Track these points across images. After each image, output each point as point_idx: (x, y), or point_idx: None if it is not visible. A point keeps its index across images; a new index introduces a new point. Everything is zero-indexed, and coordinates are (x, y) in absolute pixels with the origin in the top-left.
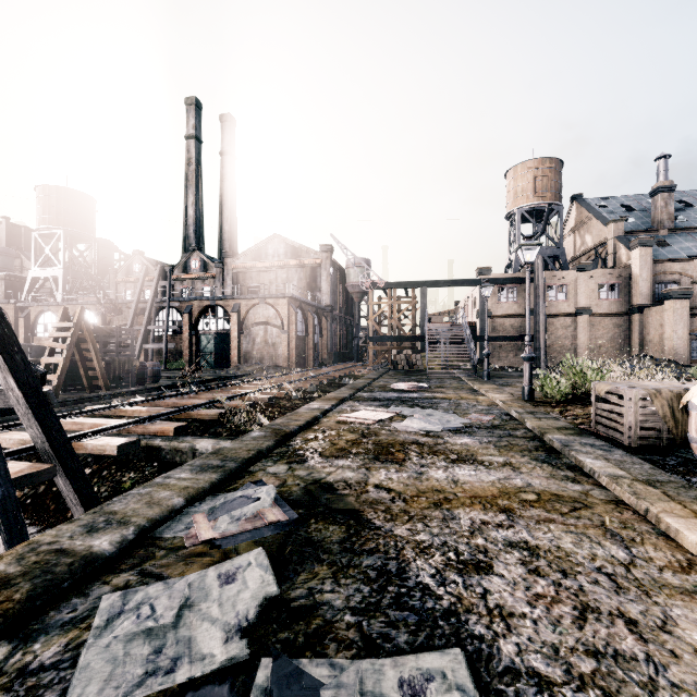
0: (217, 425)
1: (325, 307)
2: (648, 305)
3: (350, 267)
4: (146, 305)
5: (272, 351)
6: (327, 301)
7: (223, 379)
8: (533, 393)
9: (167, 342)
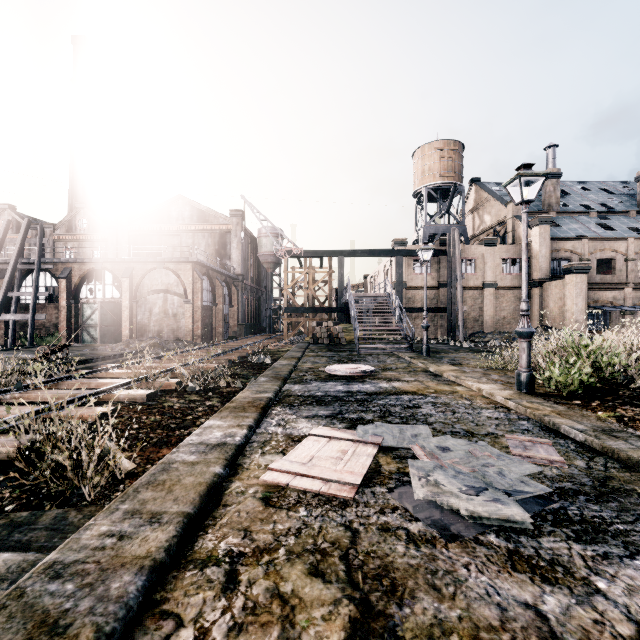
0: (6, 477)
1: (235, 276)
2: (546, 279)
3: (262, 236)
4: (7, 266)
5: (173, 323)
6: (237, 269)
7: (102, 359)
8: (533, 382)
9: (34, 312)
